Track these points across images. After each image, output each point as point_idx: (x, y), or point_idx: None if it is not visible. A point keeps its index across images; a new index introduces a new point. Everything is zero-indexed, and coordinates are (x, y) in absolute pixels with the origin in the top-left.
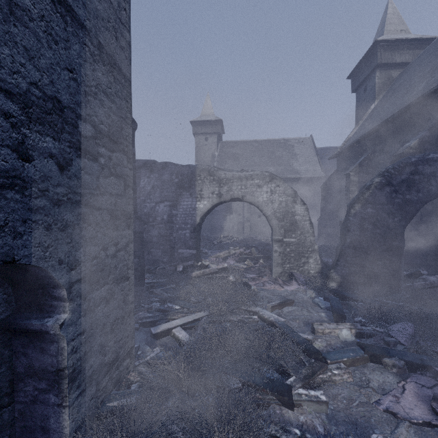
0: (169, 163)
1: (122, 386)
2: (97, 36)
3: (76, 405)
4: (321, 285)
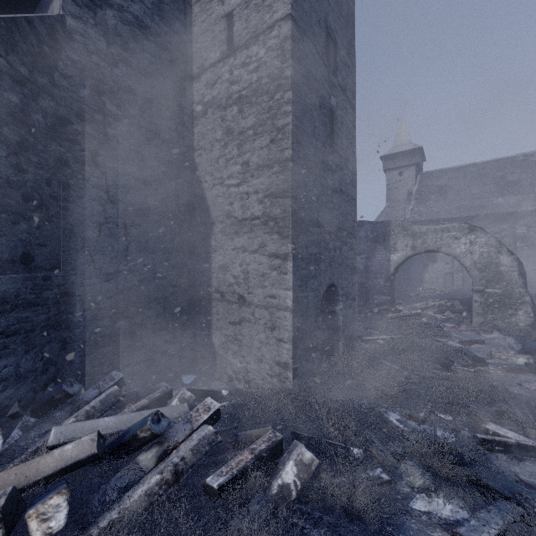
0: (364, 222)
1: (354, 350)
2: (347, 192)
3: (343, 343)
4: (527, 335)
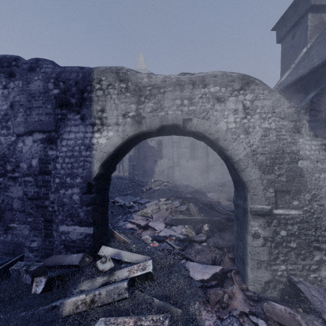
0: (44, 61)
1: None
2: None
3: None
4: None
